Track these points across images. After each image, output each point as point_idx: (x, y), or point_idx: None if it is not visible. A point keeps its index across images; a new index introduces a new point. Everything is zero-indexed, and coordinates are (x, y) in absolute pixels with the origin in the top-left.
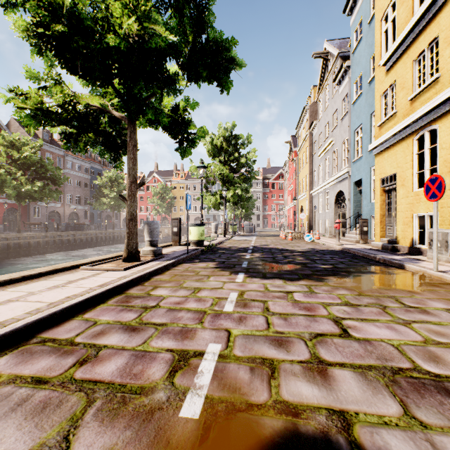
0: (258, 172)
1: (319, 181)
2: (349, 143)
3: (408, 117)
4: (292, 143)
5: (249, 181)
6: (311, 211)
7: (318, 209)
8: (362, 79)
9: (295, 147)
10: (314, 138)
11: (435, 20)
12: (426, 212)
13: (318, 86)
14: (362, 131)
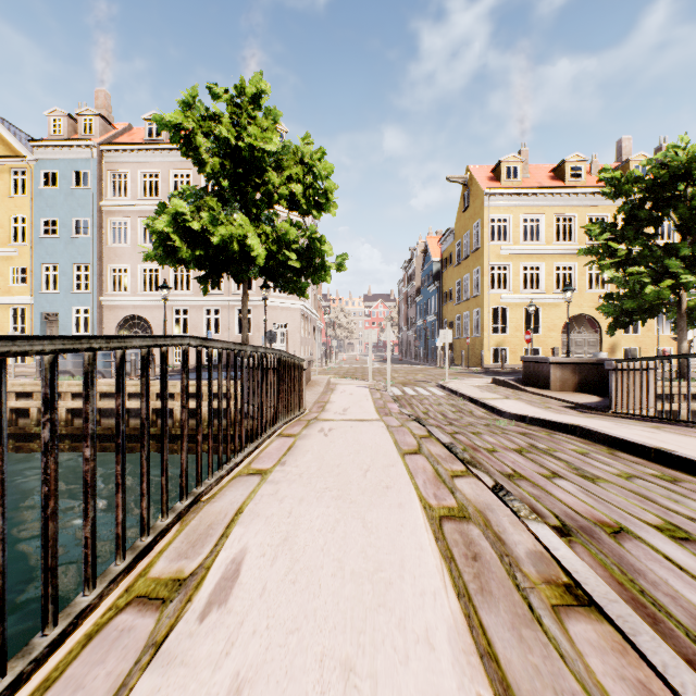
0: None
1: None
2: None
3: None
4: None
5: None
6: None
7: None
8: None
9: None
10: None
11: None
12: None
13: None
14: None
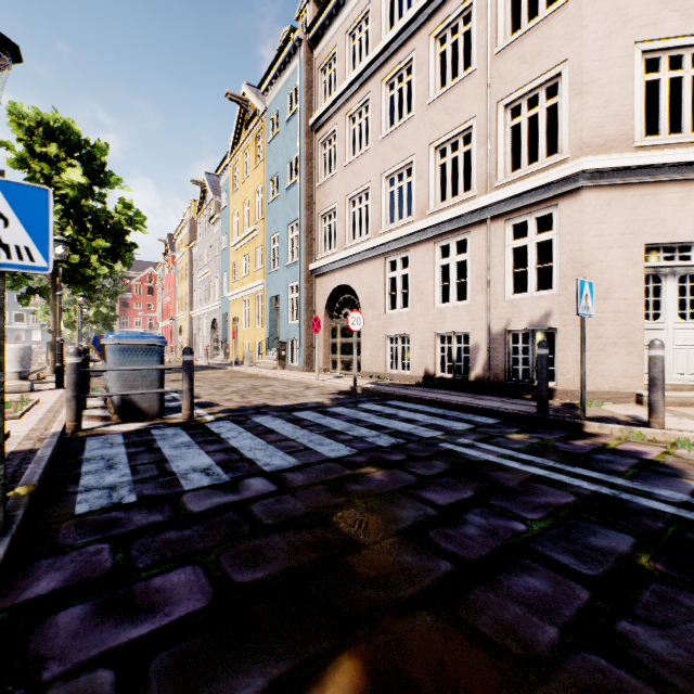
0: (127, 287)
1: (199, 303)
2: (220, 281)
3: (240, 288)
4: (169, 245)
5: (115, 296)
6: (191, 333)
7: (199, 331)
8: (227, 238)
9: (173, 251)
10: (195, 257)
11: (249, 244)
12: (247, 342)
13: (198, 208)
14: (227, 277)
